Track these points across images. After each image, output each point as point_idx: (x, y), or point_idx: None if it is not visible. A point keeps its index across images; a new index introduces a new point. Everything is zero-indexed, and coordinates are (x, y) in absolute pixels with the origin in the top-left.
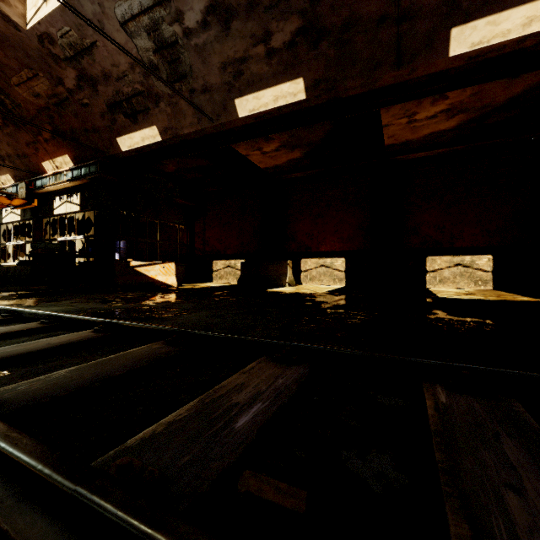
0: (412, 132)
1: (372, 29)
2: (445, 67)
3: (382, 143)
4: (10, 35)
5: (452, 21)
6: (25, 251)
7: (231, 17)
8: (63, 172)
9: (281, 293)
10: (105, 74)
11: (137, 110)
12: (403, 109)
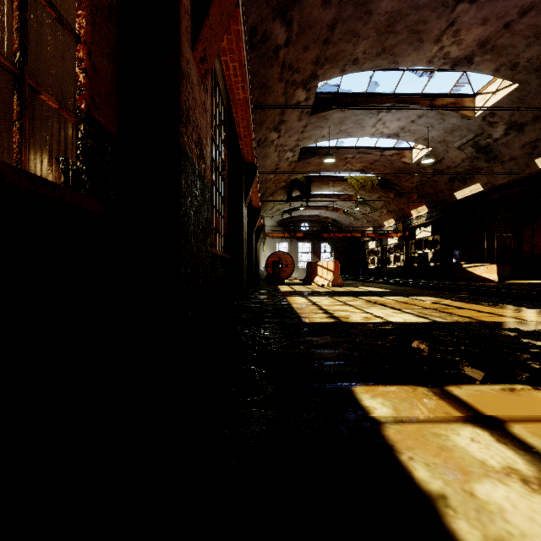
0: None
1: None
2: None
3: None
4: (405, 167)
5: None
6: (399, 259)
7: (523, 127)
8: (422, 215)
9: None
10: (448, 167)
11: (466, 177)
12: None
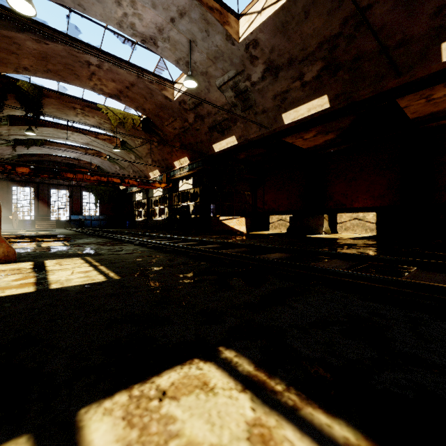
0: (434, 106)
1: (375, 57)
2: (442, 67)
3: (407, 118)
4: (167, 104)
5: (441, 39)
6: (164, 211)
7: (278, 71)
8: (184, 167)
9: (314, 237)
10: (209, 113)
11: (224, 128)
12: (417, 94)
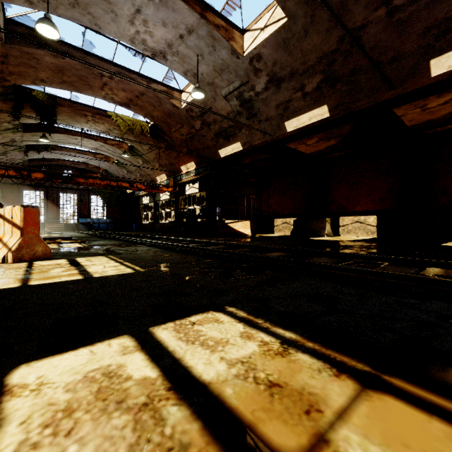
0: (430, 115)
1: (370, 71)
2: (432, 82)
3: (405, 125)
4: (174, 112)
5: (430, 56)
6: (171, 215)
7: (281, 82)
8: (191, 171)
9: (315, 240)
10: (215, 120)
11: (230, 135)
12: (412, 104)
